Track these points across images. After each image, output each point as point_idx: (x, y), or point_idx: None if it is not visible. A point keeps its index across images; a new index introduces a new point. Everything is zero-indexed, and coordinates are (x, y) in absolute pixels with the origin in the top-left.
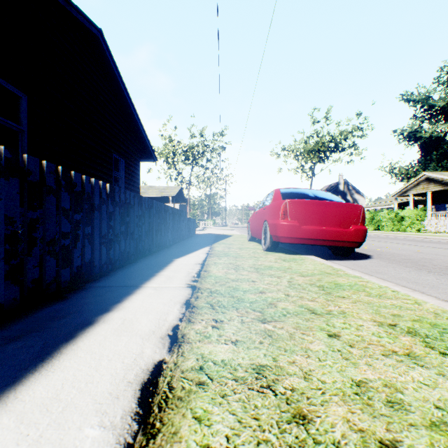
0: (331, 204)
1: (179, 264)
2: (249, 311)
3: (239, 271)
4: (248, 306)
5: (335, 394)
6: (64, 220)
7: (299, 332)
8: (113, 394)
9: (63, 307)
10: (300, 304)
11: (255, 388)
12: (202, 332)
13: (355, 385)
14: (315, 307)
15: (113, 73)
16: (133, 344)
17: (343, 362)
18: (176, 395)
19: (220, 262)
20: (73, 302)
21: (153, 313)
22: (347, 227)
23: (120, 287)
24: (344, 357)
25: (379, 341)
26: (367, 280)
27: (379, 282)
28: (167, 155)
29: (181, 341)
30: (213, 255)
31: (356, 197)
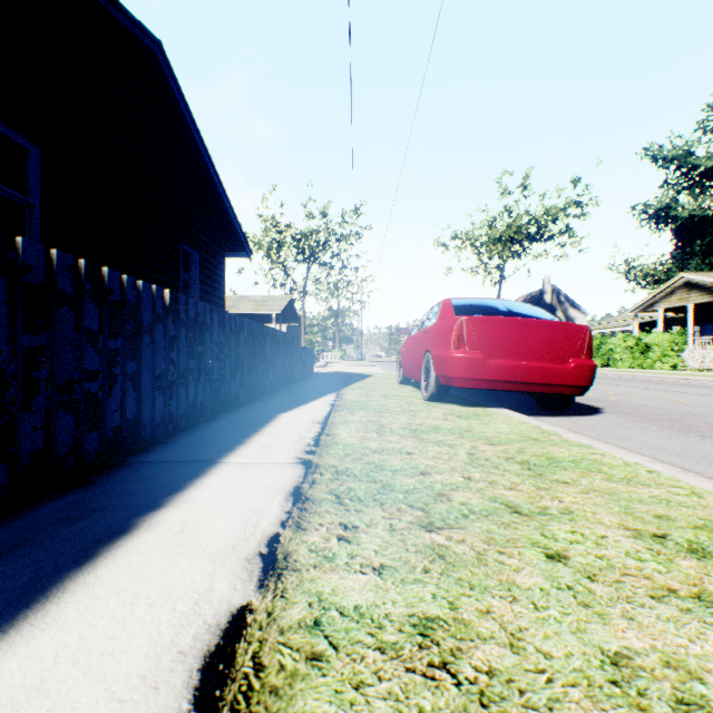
0: (536, 323)
1: (285, 422)
2: (403, 508)
3: (385, 436)
4: (401, 498)
5: (573, 683)
6: (90, 349)
7: (493, 549)
8: (149, 679)
9: (82, 500)
10: (492, 496)
11: (419, 669)
12: (321, 548)
13: (609, 663)
14: (518, 501)
15: (180, 114)
16: (195, 573)
17: (580, 612)
18: (267, 683)
19: (352, 420)
20: (101, 489)
21: (236, 511)
22: (563, 361)
23: (184, 463)
24: (581, 601)
25: (640, 569)
26: (603, 451)
27: (623, 455)
28: (269, 247)
29: (282, 566)
30: (342, 408)
31: (572, 314)
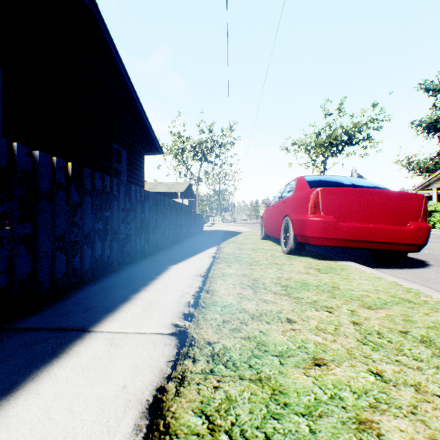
0: (380, 192)
1: (173, 275)
2: None
3: (260, 294)
4: (306, 435)
5: None
6: None
7: None
8: None
9: None
10: None
11: None
12: None
13: None
14: None
15: (111, 55)
16: None
17: None
18: None
19: (229, 273)
20: None
21: None
22: (403, 224)
23: (54, 332)
24: None
25: None
26: None
27: None
28: (176, 152)
29: None
30: (221, 260)
31: None
